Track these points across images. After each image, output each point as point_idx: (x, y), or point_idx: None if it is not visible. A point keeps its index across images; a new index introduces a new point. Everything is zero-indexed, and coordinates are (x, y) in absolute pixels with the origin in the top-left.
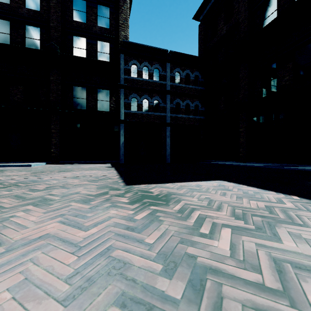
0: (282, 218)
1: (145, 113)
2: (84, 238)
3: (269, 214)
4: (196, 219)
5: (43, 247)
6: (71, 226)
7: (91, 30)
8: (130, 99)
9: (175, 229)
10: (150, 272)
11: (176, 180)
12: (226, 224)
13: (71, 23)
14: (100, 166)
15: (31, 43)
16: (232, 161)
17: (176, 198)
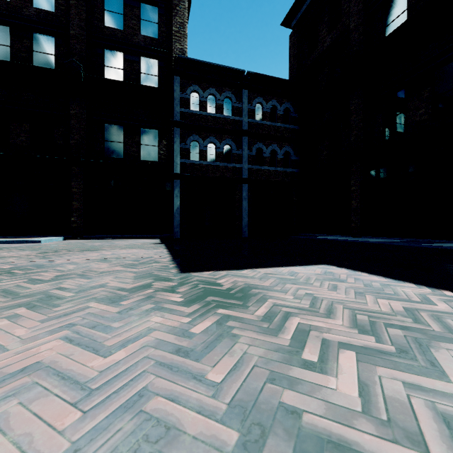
0: (437, 332)
1: (211, 164)
2: (100, 371)
3: (414, 323)
4: (293, 334)
5: (25, 390)
6: (82, 347)
7: (131, 41)
8: (189, 143)
9: (259, 352)
10: (216, 450)
11: (257, 264)
12: (345, 343)
13: (101, 30)
14: (143, 243)
15: (41, 59)
16: (340, 235)
17: (258, 294)
